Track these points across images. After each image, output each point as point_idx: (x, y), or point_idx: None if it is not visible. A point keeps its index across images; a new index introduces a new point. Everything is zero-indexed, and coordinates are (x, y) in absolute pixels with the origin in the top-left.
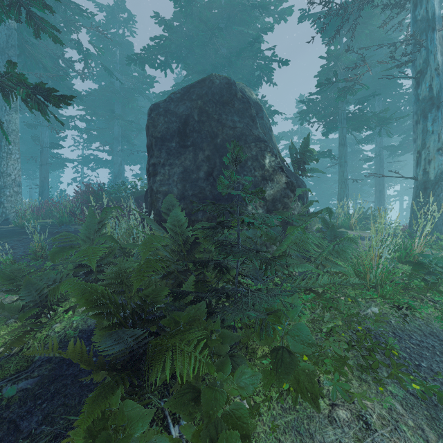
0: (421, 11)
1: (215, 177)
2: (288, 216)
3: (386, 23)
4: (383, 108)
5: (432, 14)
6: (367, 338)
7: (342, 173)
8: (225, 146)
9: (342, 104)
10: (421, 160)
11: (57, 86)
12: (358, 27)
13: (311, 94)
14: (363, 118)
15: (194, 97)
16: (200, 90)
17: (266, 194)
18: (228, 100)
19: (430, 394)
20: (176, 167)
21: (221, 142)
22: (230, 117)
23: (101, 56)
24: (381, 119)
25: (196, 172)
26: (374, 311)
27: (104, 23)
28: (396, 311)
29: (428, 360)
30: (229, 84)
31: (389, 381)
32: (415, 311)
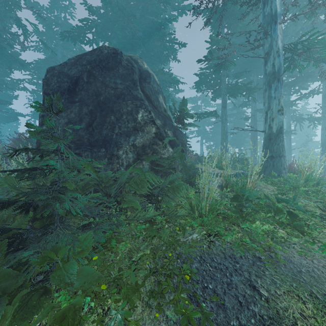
0: (268, 8)
1: (94, 127)
2: (157, 159)
3: (244, 16)
4: (257, 82)
5: (275, 11)
6: (170, 264)
7: (224, 127)
8: (107, 102)
9: (223, 77)
10: (267, 118)
11: (2, 54)
12: (233, 21)
13: (202, 69)
14: (238, 87)
15: (84, 63)
16: (90, 57)
17: (136, 141)
18: (113, 66)
19: (185, 322)
20: (62, 118)
21: (104, 99)
22: (113, 80)
23: (45, 33)
24: (249, 89)
25: (79, 123)
26: (194, 238)
27: (47, 7)
28: (206, 238)
29: (216, 282)
30: (116, 53)
31: (171, 306)
32: (221, 238)
